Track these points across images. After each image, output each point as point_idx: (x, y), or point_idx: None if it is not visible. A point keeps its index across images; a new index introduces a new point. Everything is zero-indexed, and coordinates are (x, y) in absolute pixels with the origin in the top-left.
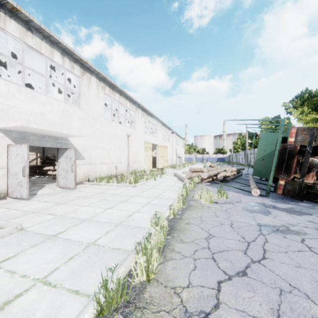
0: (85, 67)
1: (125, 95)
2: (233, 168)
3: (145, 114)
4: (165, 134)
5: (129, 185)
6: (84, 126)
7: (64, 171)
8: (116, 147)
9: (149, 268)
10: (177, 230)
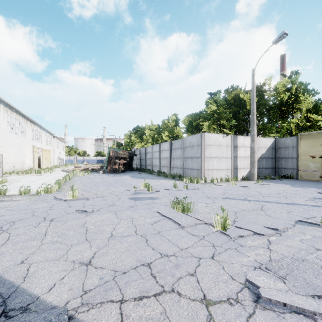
0: None
1: (20, 112)
2: (98, 165)
3: (32, 124)
4: (47, 138)
5: (38, 174)
6: None
7: None
8: (14, 151)
9: (70, 177)
10: (73, 178)
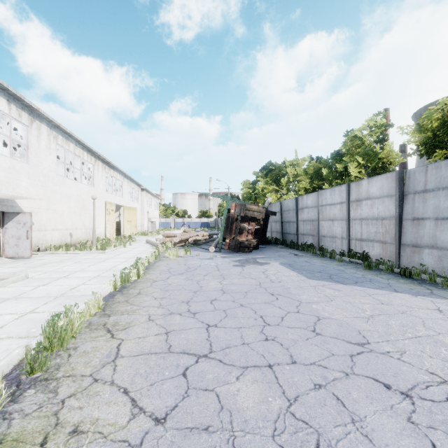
0: (34, 114)
1: (82, 144)
2: (205, 233)
3: (107, 167)
4: (133, 191)
5: (98, 251)
6: (33, 185)
7: (15, 238)
8: (70, 209)
9: (139, 272)
10: (151, 268)
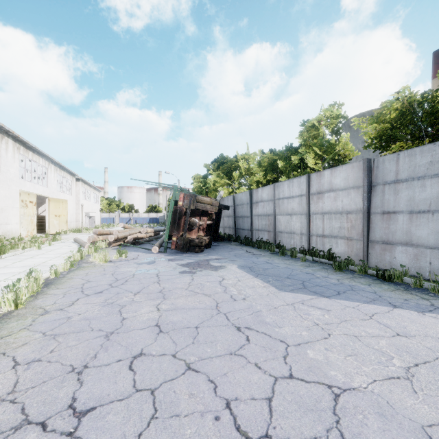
0: None
1: None
2: (149, 229)
3: (22, 148)
4: (65, 181)
5: None
6: None
7: None
8: None
9: (17, 297)
10: (56, 284)
